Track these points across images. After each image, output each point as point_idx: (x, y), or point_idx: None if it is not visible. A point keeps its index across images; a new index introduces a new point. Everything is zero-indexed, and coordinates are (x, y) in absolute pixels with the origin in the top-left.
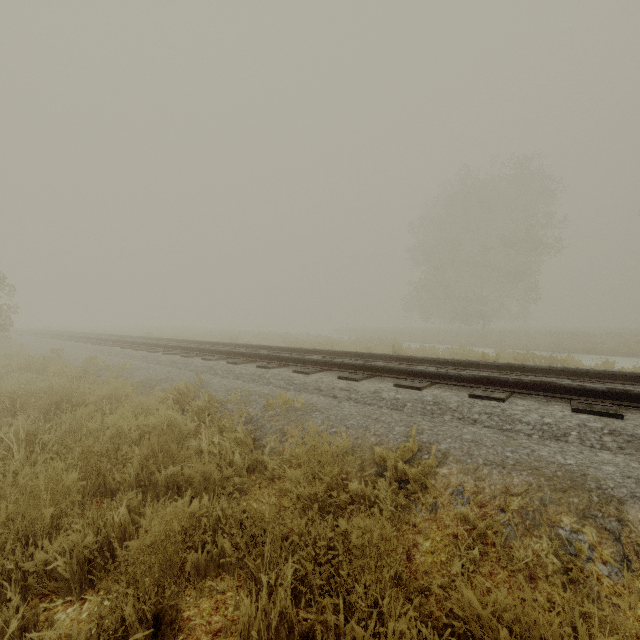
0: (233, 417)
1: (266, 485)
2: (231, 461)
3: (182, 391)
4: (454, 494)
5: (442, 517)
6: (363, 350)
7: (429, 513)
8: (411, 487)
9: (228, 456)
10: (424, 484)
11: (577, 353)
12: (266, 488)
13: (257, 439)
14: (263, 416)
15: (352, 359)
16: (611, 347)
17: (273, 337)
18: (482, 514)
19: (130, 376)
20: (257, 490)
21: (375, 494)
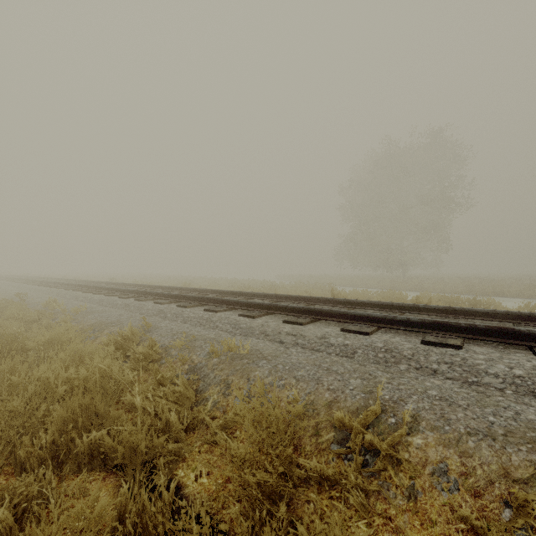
0: (176, 364)
1: (206, 449)
2: (167, 421)
3: (126, 336)
4: (436, 474)
5: (425, 508)
6: (303, 293)
7: (407, 501)
8: (381, 465)
9: (164, 415)
10: (395, 458)
11: (488, 296)
12: (206, 453)
13: (199, 391)
14: (207, 364)
15: (295, 302)
16: (517, 290)
17: (223, 282)
18: (479, 507)
19: (83, 319)
20: (196, 455)
21: (339, 477)
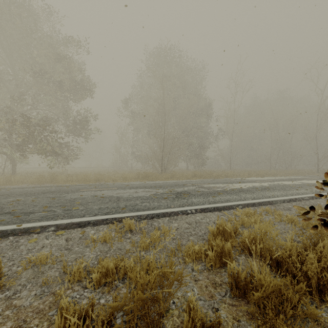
0: None
1: None
2: None
3: None
4: None
5: None
6: None
7: None
8: None
9: None
10: None
11: None
12: None
13: None
14: None
15: None
16: None
17: None
18: None
19: None
20: None
21: None
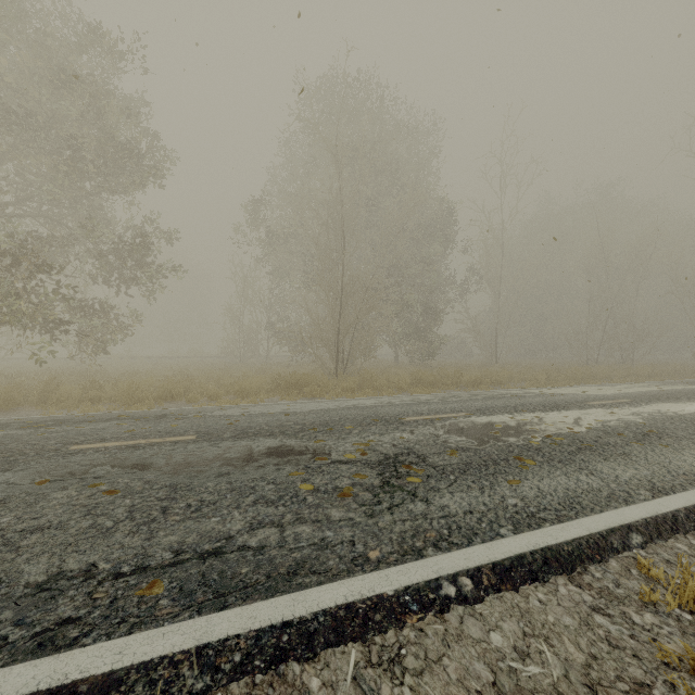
0: None
1: None
2: None
3: None
4: None
5: None
6: None
7: None
8: None
9: None
10: None
11: None
12: None
13: None
14: None
15: None
16: None
17: None
18: None
19: None
20: None
21: None
